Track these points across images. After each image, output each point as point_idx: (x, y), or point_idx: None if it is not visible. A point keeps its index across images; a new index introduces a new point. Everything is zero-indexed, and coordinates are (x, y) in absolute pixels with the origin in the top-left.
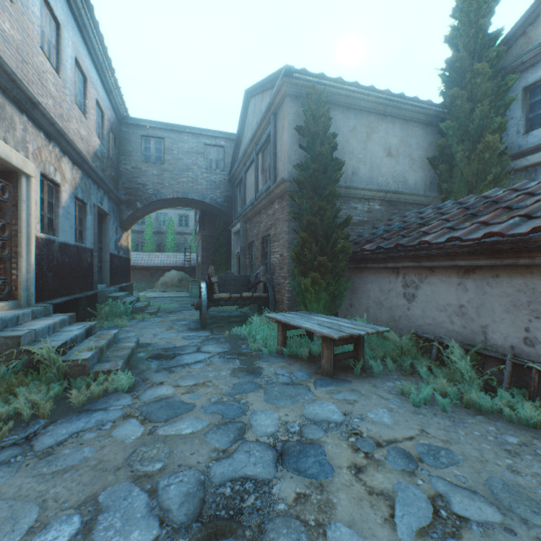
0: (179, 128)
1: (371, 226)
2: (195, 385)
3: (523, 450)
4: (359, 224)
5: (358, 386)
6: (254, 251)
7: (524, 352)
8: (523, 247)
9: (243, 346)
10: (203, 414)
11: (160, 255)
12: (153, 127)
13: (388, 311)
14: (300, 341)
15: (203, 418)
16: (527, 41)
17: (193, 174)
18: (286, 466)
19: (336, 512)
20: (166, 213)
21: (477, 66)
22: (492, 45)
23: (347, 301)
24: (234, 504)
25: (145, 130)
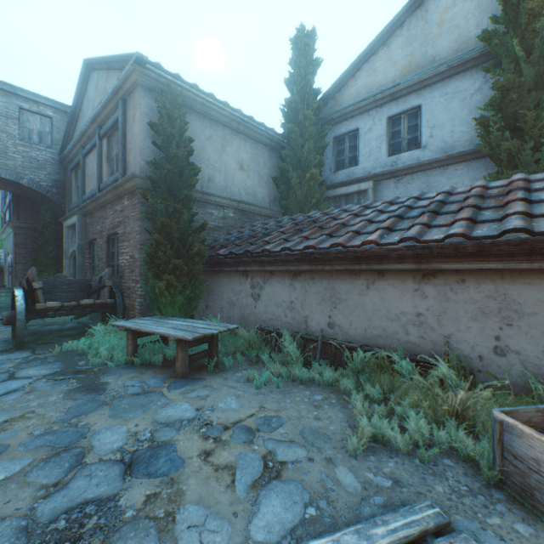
0: None
1: (226, 232)
2: (8, 420)
3: (324, 402)
4: (215, 229)
5: (212, 382)
6: (96, 250)
7: (328, 333)
8: (327, 257)
9: (82, 362)
10: (22, 453)
11: None
12: None
13: (239, 310)
14: (154, 347)
15: (22, 457)
16: (336, 104)
17: None
18: (135, 474)
19: (185, 497)
20: None
21: (306, 112)
22: (315, 98)
23: (204, 303)
24: (71, 534)
25: None
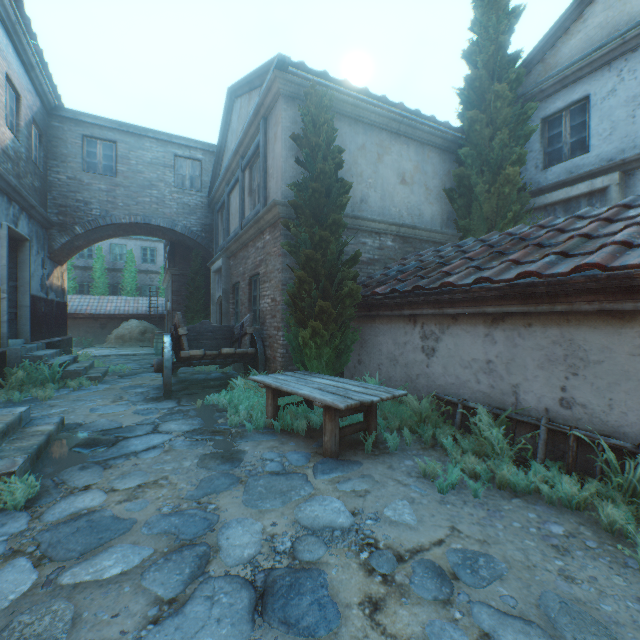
0: (139, 130)
1: (383, 266)
2: (142, 485)
3: (572, 543)
4: (369, 263)
5: (371, 469)
6: (239, 295)
7: (560, 415)
8: (561, 290)
9: (221, 420)
10: (146, 536)
11: (114, 300)
12: (100, 125)
13: (404, 369)
14: (297, 410)
15: (145, 542)
16: (546, 68)
17: (158, 193)
18: (268, 617)
19: None
20: (123, 244)
21: (497, 88)
22: (512, 66)
23: (355, 357)
24: None
25: (89, 128)
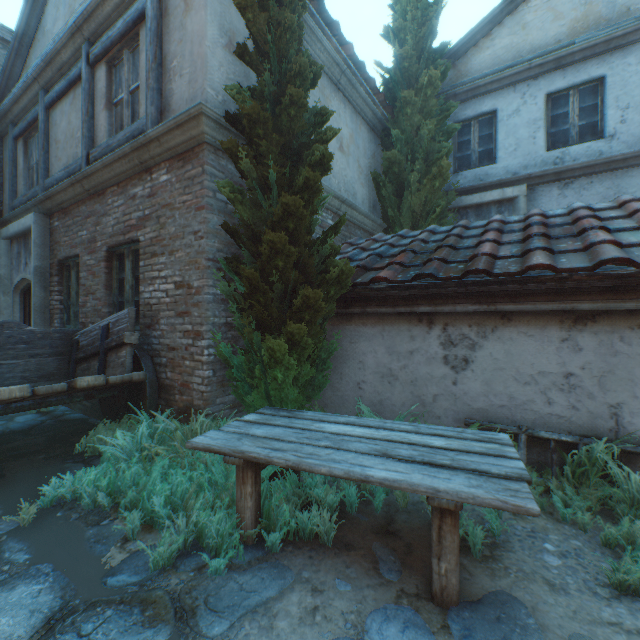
0: None
1: None
2: None
3: None
4: None
5: (543, 609)
6: (75, 277)
7: None
8: None
9: (111, 551)
10: None
11: None
12: None
13: (409, 387)
14: (284, 487)
15: None
16: (458, 75)
17: None
18: None
19: None
20: None
21: (432, 72)
22: (438, 58)
23: None
24: None
25: None
